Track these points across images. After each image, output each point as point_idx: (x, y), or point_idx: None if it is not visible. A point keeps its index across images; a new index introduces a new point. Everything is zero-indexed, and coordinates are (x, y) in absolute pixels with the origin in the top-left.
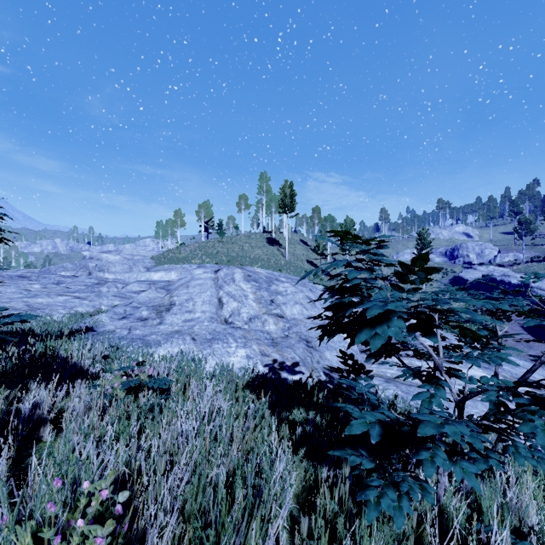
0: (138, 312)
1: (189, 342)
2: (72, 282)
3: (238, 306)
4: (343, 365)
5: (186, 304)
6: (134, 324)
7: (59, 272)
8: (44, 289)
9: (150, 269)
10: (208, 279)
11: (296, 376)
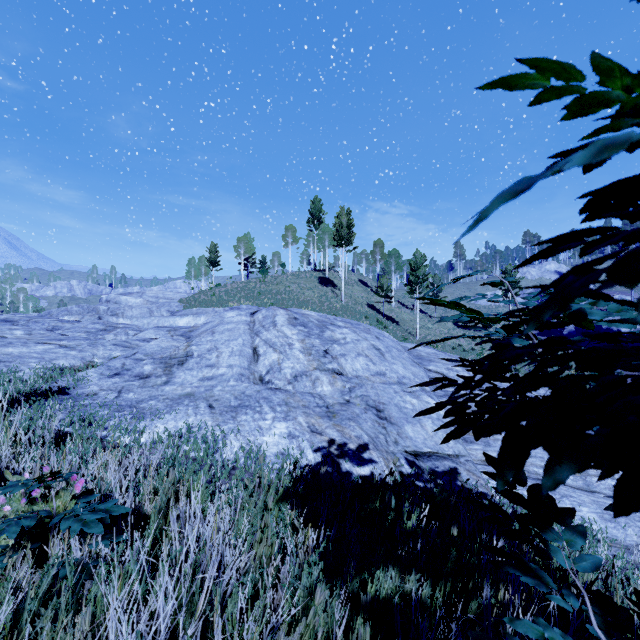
0: (139, 366)
1: (203, 412)
2: (71, 328)
3: (278, 359)
4: (433, 447)
5: (207, 355)
6: (128, 383)
7: (61, 317)
8: (26, 335)
9: (175, 313)
10: (241, 323)
11: (365, 468)
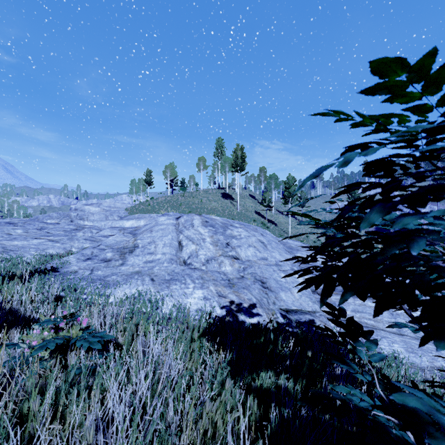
0: (103, 253)
1: (148, 283)
2: (53, 228)
3: (196, 249)
4: (298, 306)
5: (148, 246)
6: (97, 264)
7: (45, 220)
8: (24, 233)
9: (123, 218)
10: (170, 225)
11: (254, 319)
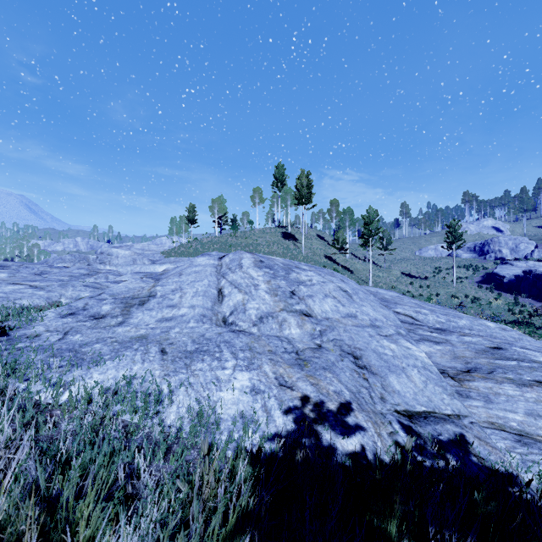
0: (97, 306)
1: (152, 358)
2: (57, 272)
3: (243, 300)
4: (427, 404)
5: (170, 296)
6: (79, 323)
7: (55, 264)
8: (6, 277)
9: (155, 262)
10: (208, 266)
11: (353, 441)
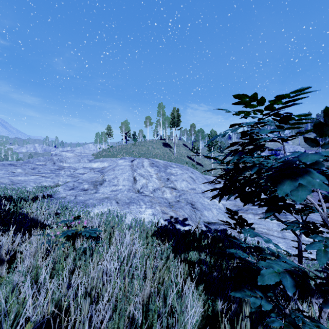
0: (81, 185)
1: (114, 204)
2: (42, 168)
3: (146, 182)
4: (216, 220)
5: (112, 180)
6: (78, 192)
7: (35, 163)
8: (23, 171)
9: (91, 161)
10: (127, 165)
11: (186, 227)
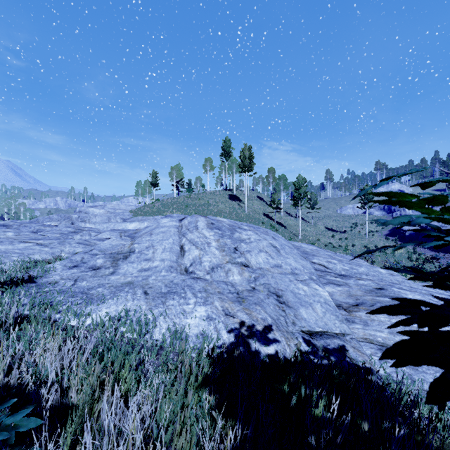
0: (93, 260)
1: (139, 297)
2: (50, 230)
3: (199, 254)
4: (324, 327)
5: (145, 251)
6: (83, 273)
7: (45, 223)
8: (14, 236)
9: (126, 220)
10: (172, 227)
11: (271, 348)
